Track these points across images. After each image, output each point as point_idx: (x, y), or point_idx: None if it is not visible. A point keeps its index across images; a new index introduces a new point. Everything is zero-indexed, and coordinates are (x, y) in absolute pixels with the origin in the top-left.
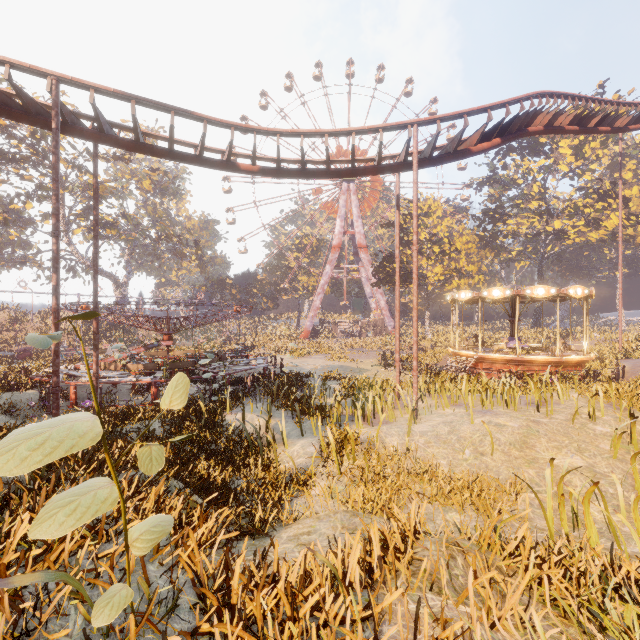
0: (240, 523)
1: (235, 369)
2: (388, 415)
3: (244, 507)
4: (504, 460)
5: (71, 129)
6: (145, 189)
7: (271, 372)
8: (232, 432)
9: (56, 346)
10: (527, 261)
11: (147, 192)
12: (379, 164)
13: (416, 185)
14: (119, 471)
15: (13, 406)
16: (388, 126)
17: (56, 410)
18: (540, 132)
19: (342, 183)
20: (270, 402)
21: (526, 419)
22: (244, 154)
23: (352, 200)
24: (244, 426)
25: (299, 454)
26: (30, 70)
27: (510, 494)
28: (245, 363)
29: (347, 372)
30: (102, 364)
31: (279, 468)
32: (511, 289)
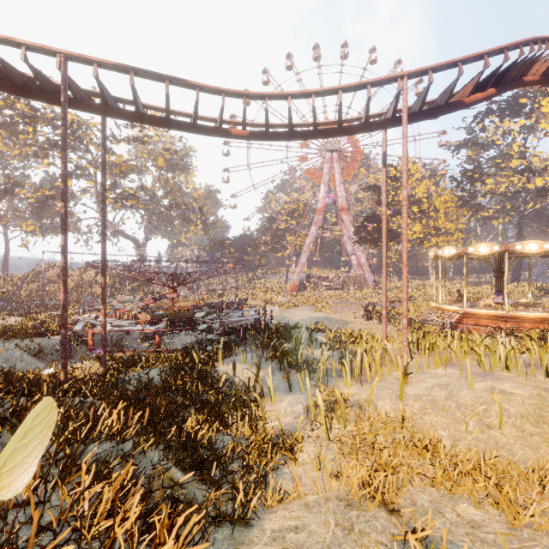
0: (219, 506)
1: (229, 320)
2: (375, 371)
3: (227, 479)
4: (517, 436)
5: (80, 104)
6: (159, 166)
7: (262, 323)
8: (222, 384)
9: (64, 301)
10: (505, 218)
11: (161, 168)
12: (366, 121)
13: (406, 139)
14: (85, 448)
15: (42, 350)
16: (376, 81)
17: (64, 359)
18: (535, 82)
19: (326, 153)
20: (259, 355)
21: (535, 386)
22: (235, 121)
23: (335, 168)
24: (233, 380)
25: (286, 412)
26: (42, 50)
27: (533, 483)
28: (239, 314)
29: (332, 324)
30: (117, 314)
31: (266, 429)
32: (500, 245)
